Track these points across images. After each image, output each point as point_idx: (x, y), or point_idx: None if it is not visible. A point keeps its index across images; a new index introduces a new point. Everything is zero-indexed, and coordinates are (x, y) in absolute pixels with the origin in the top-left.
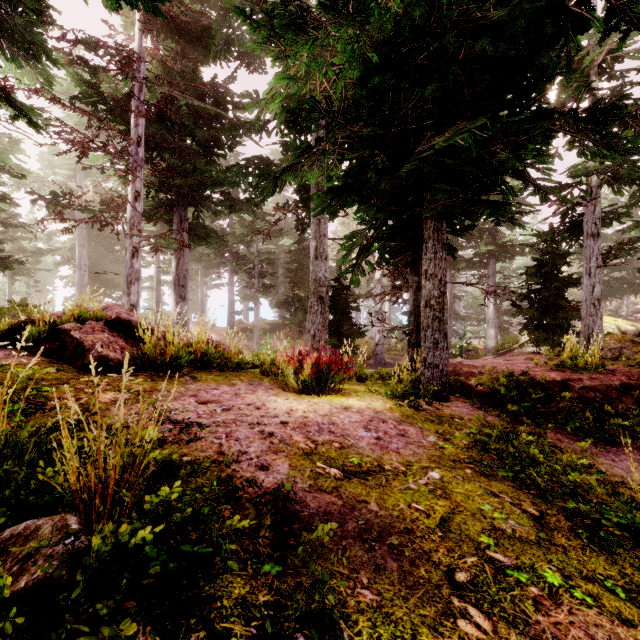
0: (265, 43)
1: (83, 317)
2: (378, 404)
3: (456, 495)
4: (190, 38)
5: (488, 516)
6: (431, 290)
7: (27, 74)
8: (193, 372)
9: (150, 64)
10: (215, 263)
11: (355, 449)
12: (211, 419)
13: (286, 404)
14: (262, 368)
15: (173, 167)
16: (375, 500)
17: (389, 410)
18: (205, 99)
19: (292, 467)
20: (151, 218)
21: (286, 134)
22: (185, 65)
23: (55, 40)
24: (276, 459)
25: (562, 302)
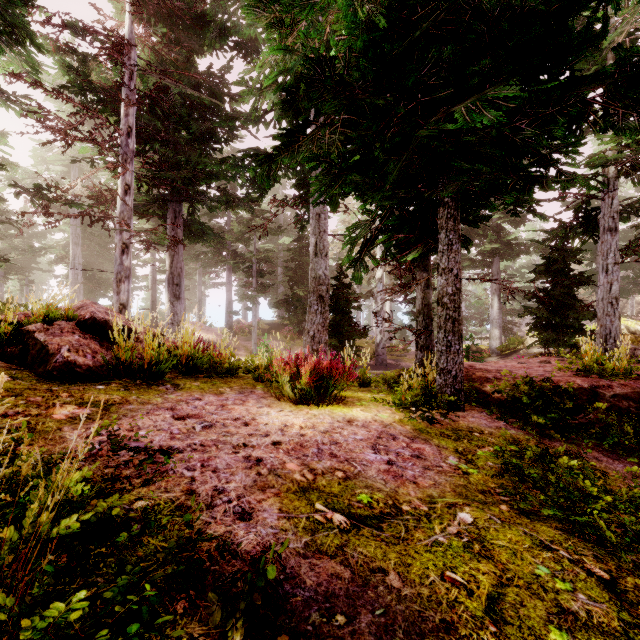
0: (258, 7)
1: (50, 317)
2: (386, 416)
3: (499, 551)
4: (184, 26)
5: (549, 588)
6: (444, 286)
7: (12, 62)
8: (177, 379)
9: (143, 53)
10: (212, 262)
11: (363, 480)
12: (186, 441)
13: (280, 418)
14: (255, 373)
15: (166, 160)
16: (395, 567)
17: (399, 423)
18: (200, 90)
19: (283, 513)
20: (144, 214)
21: (283, 116)
22: (178, 53)
23: (40, 24)
24: (262, 500)
25: (573, 301)
